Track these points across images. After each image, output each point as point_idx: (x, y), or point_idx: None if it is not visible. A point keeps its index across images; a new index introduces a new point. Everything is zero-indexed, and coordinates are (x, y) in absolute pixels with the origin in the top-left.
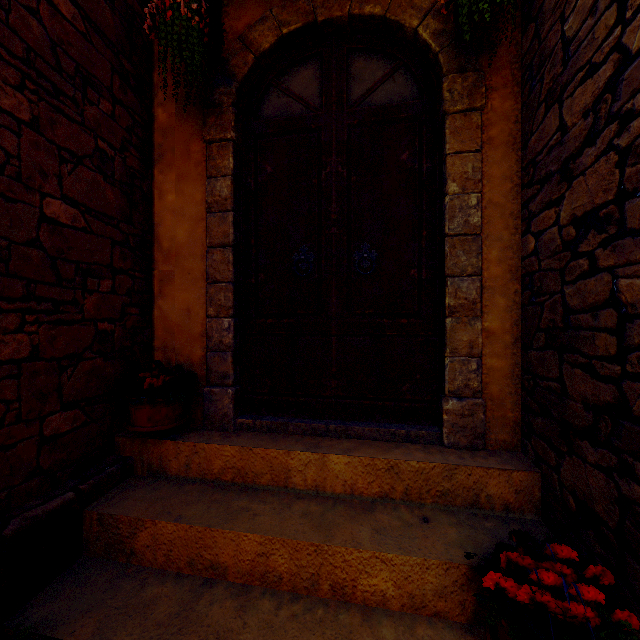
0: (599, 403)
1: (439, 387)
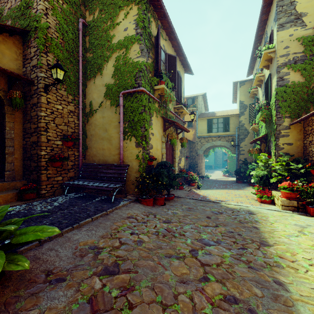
0: (35, 166)
1: (3, 170)
